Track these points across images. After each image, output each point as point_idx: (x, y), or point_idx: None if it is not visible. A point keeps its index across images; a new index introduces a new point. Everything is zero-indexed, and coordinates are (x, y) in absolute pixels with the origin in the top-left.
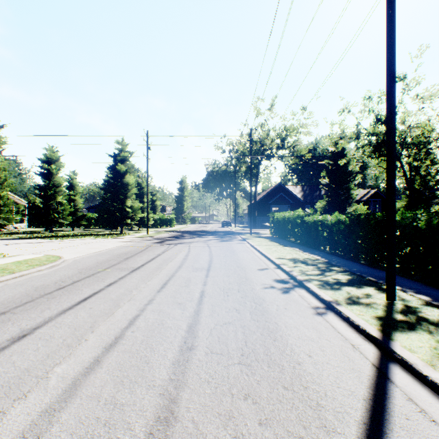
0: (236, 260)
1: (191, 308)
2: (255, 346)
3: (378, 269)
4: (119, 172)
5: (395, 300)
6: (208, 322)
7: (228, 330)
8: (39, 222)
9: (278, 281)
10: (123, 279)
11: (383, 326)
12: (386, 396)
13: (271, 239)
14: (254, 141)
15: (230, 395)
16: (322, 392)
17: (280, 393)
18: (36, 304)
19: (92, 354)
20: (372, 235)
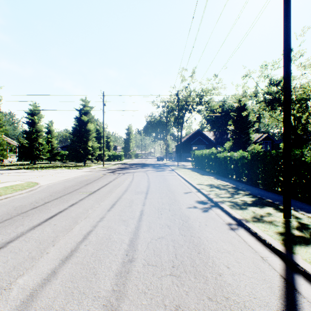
0: (168, 186)
1: (132, 224)
2: (183, 258)
3: (273, 192)
4: (83, 121)
5: (290, 218)
6: (145, 237)
7: (161, 243)
8: (25, 157)
9: (199, 202)
10: (82, 200)
11: (285, 240)
12: (296, 307)
13: (192, 170)
14: (180, 99)
15: (163, 306)
16: (242, 303)
17: (205, 304)
18: (13, 221)
19: (51, 266)
20: (268, 167)
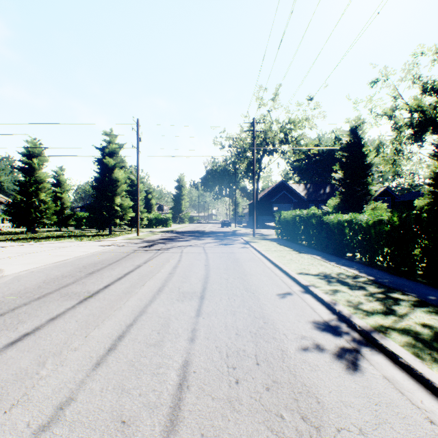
0: (243, 277)
1: None
2: None
3: None
4: (107, 166)
5: None
6: None
7: None
8: (19, 222)
9: (321, 327)
10: (54, 322)
11: None
12: None
13: (279, 242)
14: (258, 131)
15: None
16: None
17: None
18: None
19: None
20: None
